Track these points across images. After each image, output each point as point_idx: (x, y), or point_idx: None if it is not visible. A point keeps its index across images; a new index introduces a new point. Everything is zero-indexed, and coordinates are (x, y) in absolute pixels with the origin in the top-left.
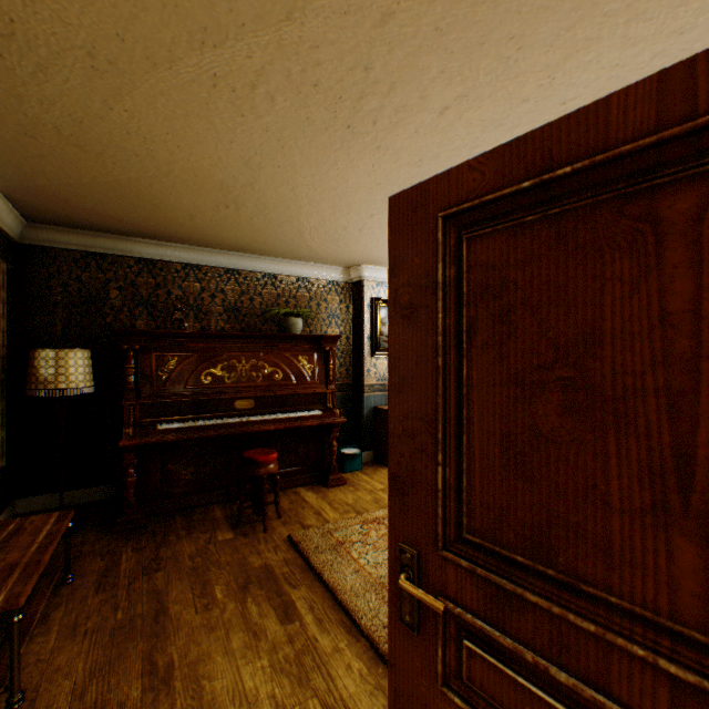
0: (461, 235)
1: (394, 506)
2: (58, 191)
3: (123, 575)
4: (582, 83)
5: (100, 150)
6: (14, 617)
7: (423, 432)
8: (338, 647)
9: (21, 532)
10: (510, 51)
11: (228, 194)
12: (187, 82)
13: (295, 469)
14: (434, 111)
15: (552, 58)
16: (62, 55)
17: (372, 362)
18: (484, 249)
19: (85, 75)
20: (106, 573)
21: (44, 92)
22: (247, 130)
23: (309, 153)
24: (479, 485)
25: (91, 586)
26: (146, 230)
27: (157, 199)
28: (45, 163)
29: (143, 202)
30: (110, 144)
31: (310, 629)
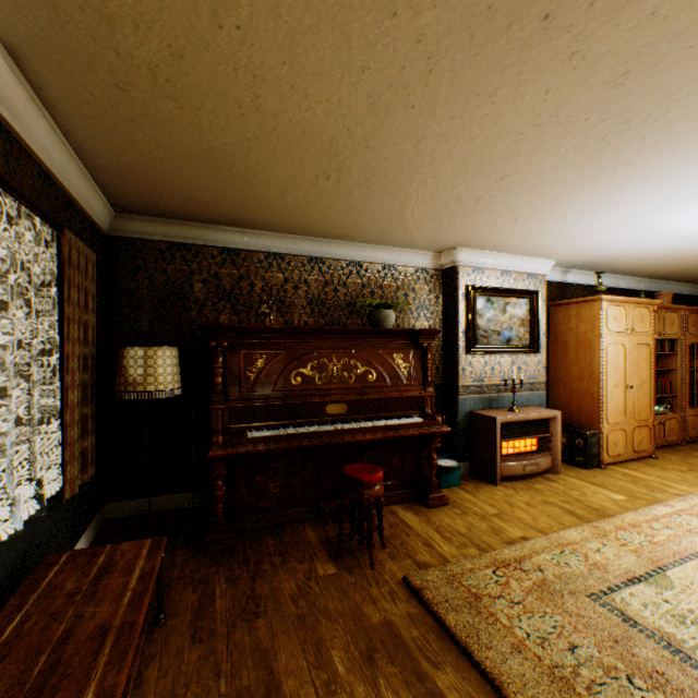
0: None
1: None
2: (147, 169)
3: (219, 618)
4: None
5: (197, 102)
6: None
7: None
8: None
9: (111, 569)
10: None
11: (334, 158)
12: None
13: (388, 483)
14: None
15: None
16: None
17: (467, 360)
18: None
19: None
20: (200, 613)
21: (140, 6)
22: (391, 43)
23: (463, 77)
24: None
25: (185, 632)
26: (231, 216)
27: (251, 173)
28: (136, 129)
29: (234, 177)
30: (210, 91)
31: None
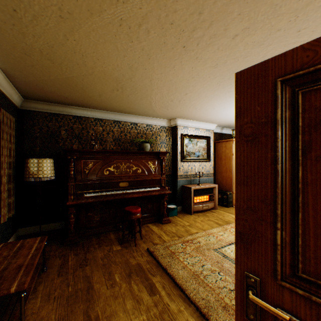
0: (295, 91)
1: (240, 250)
2: (39, 83)
3: (70, 267)
4: (312, 19)
5: (60, 61)
6: (22, 294)
7: (263, 209)
8: (180, 309)
9: (23, 247)
10: (278, 1)
11: (119, 84)
12: (107, 23)
13: (146, 215)
14: (230, 37)
15: (300, 4)
16: (46, 10)
17: (181, 164)
18: (318, 98)
19: (56, 21)
20: (62, 266)
21: (36, 31)
22: (133, 49)
23: (162, 61)
24: (313, 245)
25: (55, 273)
26: (78, 102)
27: (85, 87)
28: (34, 69)
29: (78, 88)
30: (65, 58)
31: (165, 299)
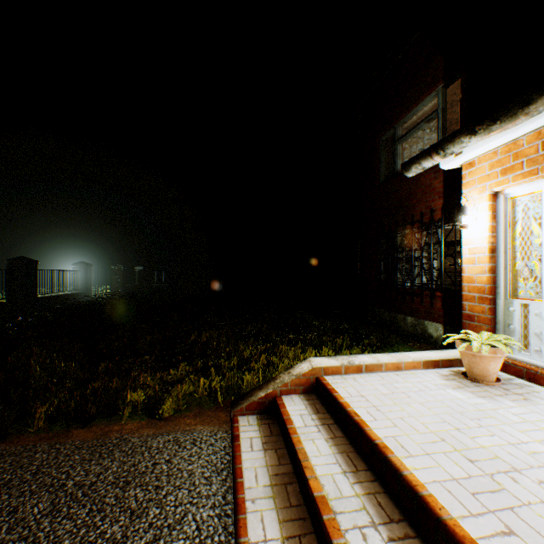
0: None
1: None
2: None
3: None
4: None
5: None
6: None
7: None
8: None
9: None
10: None
11: None
12: None
13: None
14: None
15: None
16: None
17: None
18: None
19: None
20: None
21: None
22: None
23: None
24: None
25: None
26: None
27: None
28: None
29: None
30: None
31: None
